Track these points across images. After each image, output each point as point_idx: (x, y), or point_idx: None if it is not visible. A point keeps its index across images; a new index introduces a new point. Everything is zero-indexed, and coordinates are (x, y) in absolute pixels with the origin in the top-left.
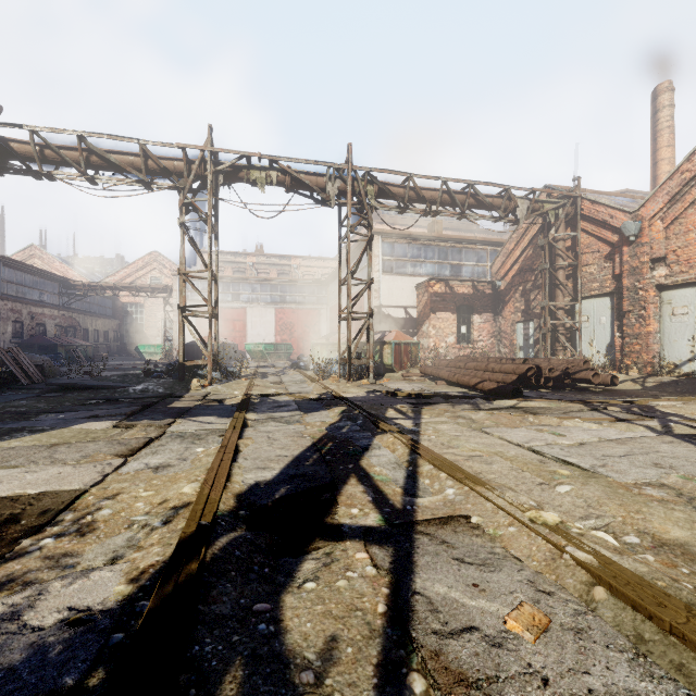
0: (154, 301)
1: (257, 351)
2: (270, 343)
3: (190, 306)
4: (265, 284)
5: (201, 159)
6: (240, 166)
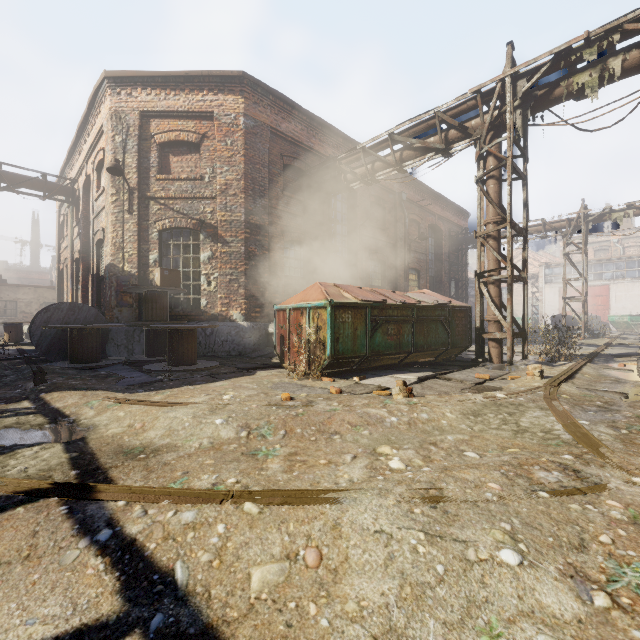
0: (520, 284)
1: (620, 322)
2: (636, 315)
3: (570, 297)
4: (632, 261)
5: (577, 218)
6: (604, 214)
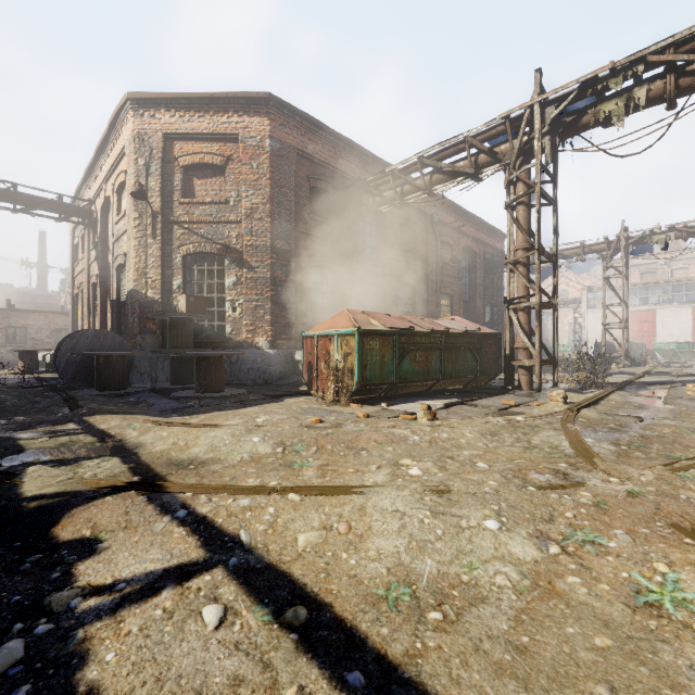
0: (561, 309)
1: (666, 350)
2: (683, 342)
3: (609, 323)
4: (679, 284)
5: (617, 240)
6: (644, 236)
